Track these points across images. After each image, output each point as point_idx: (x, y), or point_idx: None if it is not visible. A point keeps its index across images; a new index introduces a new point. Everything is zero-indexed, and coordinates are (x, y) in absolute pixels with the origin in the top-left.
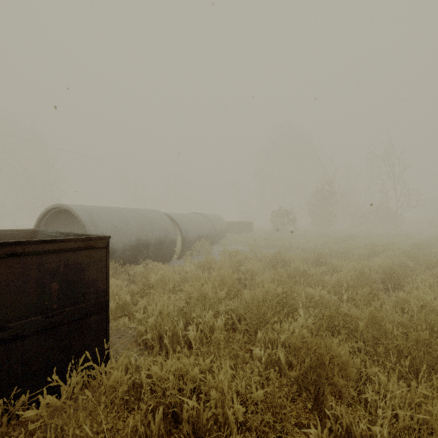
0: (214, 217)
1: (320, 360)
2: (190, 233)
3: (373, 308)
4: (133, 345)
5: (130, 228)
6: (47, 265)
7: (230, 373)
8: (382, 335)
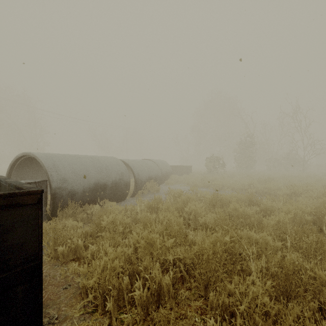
0: (161, 162)
1: None
2: (141, 175)
3: None
4: (77, 299)
5: (89, 172)
6: None
7: None
8: None
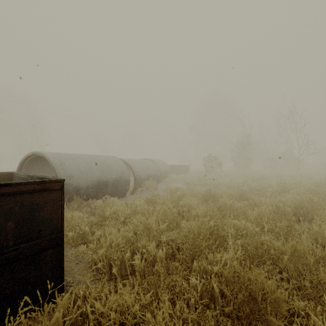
0: (159, 161)
1: (252, 295)
2: (141, 174)
3: (295, 243)
4: (87, 271)
5: (92, 170)
6: (3, 206)
7: (168, 317)
8: (302, 265)
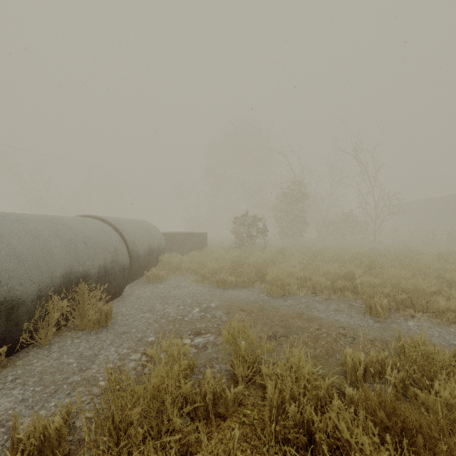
0: (137, 225)
1: None
2: (15, 277)
3: None
4: None
5: None
6: None
7: None
8: None
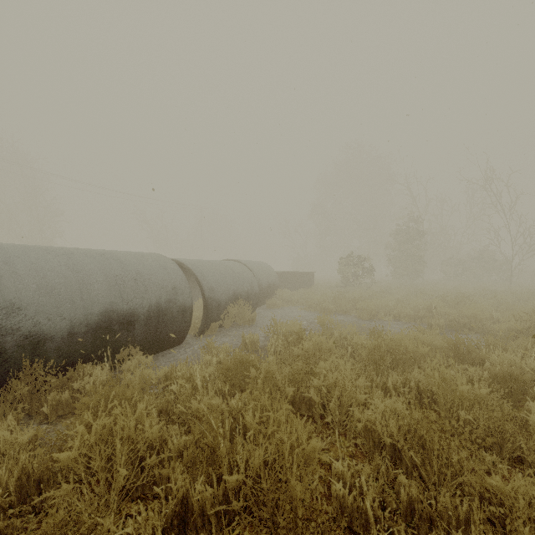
0: (259, 265)
1: None
2: (219, 291)
3: None
4: None
5: (90, 288)
6: None
7: None
8: None
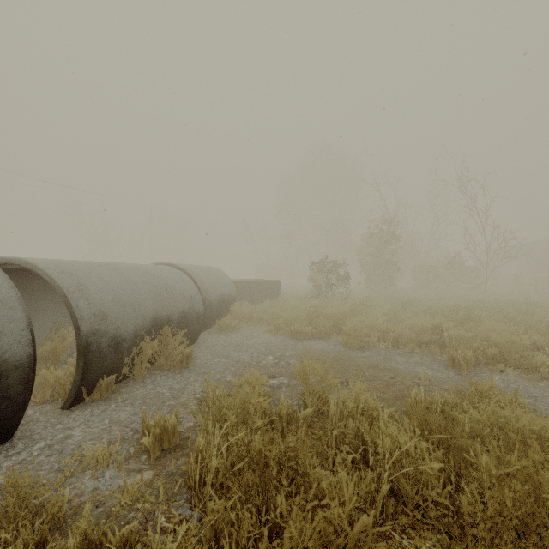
0: (208, 272)
1: None
2: (119, 318)
3: None
4: None
5: None
6: None
7: None
8: None
